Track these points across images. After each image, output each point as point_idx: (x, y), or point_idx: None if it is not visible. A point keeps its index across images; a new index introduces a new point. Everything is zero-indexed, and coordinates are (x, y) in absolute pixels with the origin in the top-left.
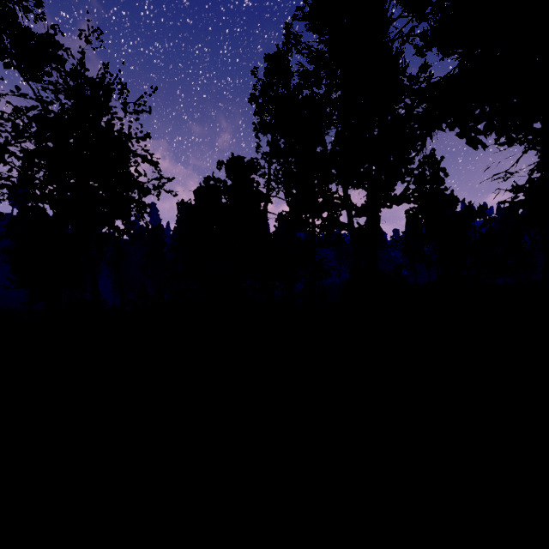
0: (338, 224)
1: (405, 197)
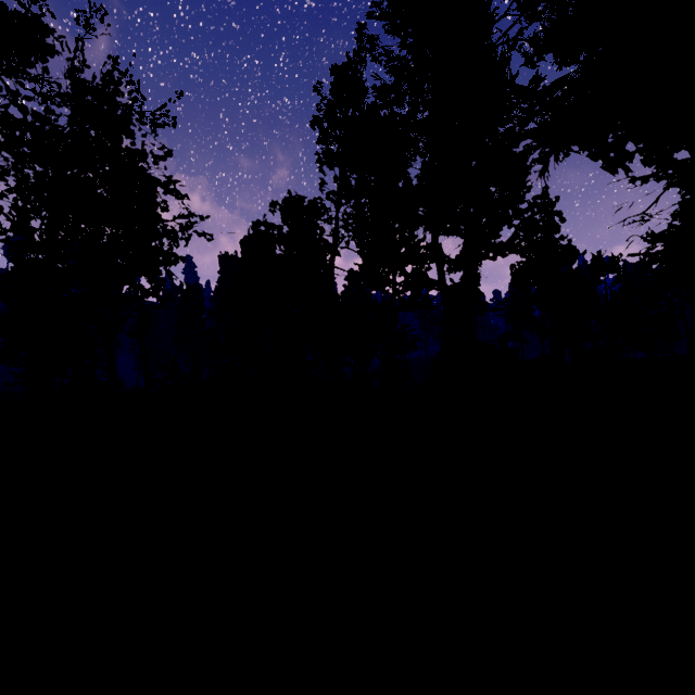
0: (426, 281)
1: (513, 246)
